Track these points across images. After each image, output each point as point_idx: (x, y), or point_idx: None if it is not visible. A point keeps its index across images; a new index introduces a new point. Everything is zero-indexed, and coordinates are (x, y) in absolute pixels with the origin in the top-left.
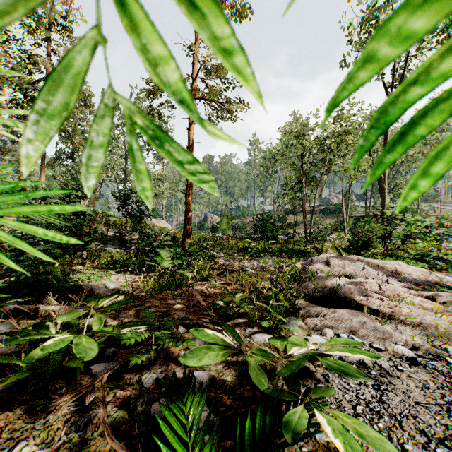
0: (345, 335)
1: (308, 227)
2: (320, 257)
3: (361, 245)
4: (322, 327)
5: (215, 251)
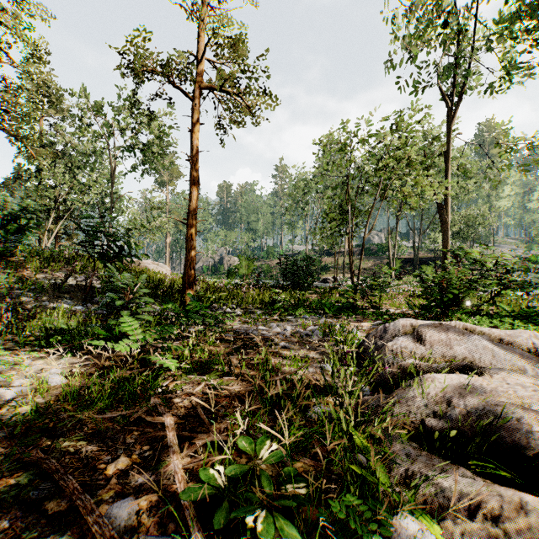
0: None
1: (346, 271)
2: (399, 324)
3: (450, 300)
4: None
5: (229, 305)
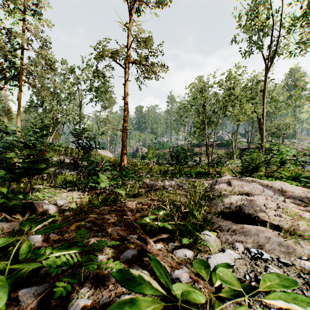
0: (254, 249)
1: None
2: (223, 178)
3: (251, 169)
4: (233, 241)
5: (143, 173)
